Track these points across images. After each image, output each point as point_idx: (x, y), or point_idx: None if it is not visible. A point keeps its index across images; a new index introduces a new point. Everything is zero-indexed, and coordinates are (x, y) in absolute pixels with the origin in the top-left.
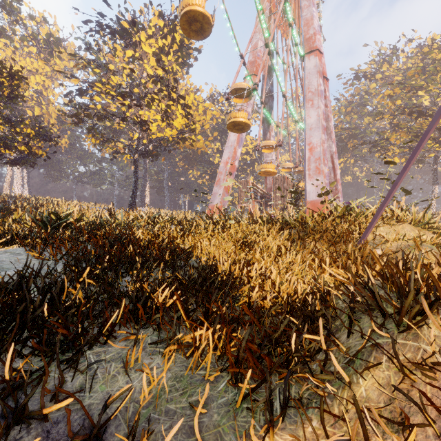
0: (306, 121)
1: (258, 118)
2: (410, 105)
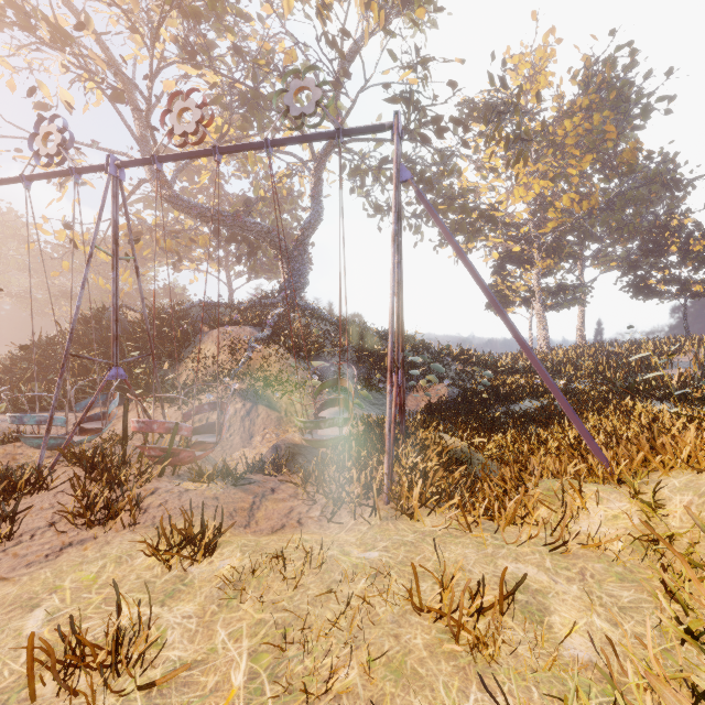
0: None
1: None
2: None
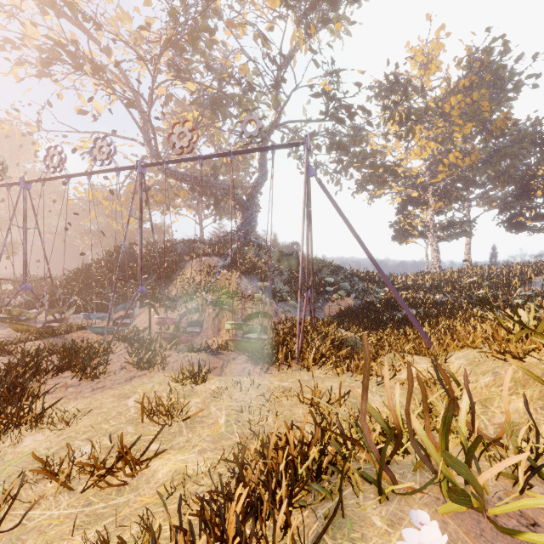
0: None
1: None
2: None
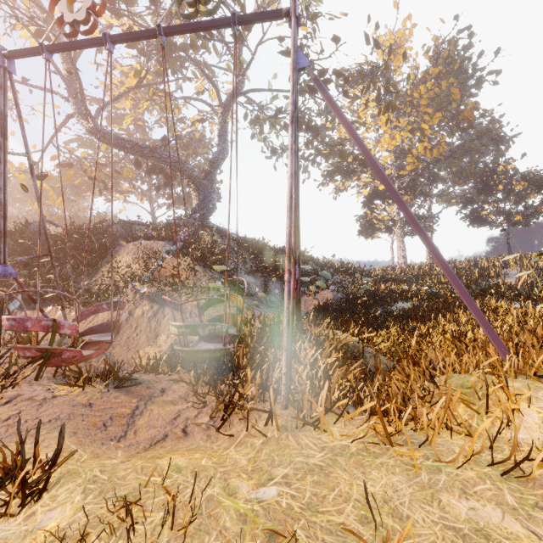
0: None
1: None
2: None
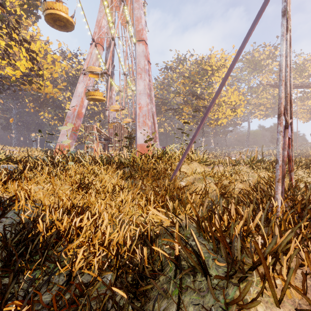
0: (137, 88)
1: (103, 79)
2: (192, 91)
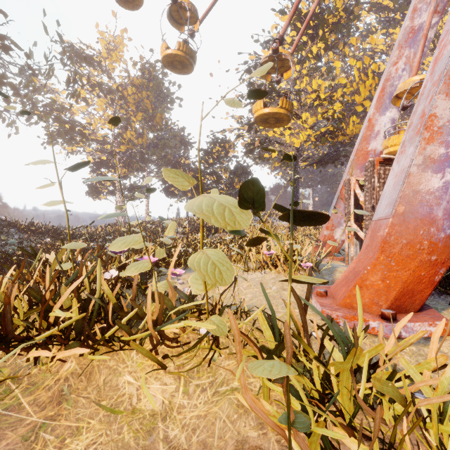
0: None
1: None
2: None
